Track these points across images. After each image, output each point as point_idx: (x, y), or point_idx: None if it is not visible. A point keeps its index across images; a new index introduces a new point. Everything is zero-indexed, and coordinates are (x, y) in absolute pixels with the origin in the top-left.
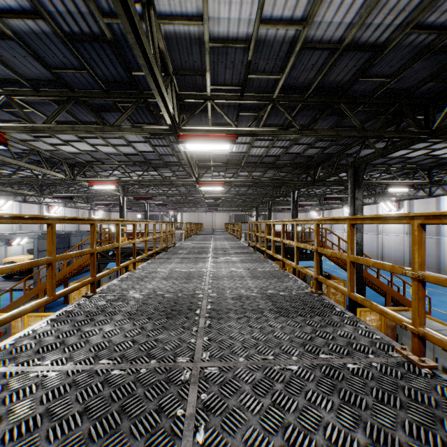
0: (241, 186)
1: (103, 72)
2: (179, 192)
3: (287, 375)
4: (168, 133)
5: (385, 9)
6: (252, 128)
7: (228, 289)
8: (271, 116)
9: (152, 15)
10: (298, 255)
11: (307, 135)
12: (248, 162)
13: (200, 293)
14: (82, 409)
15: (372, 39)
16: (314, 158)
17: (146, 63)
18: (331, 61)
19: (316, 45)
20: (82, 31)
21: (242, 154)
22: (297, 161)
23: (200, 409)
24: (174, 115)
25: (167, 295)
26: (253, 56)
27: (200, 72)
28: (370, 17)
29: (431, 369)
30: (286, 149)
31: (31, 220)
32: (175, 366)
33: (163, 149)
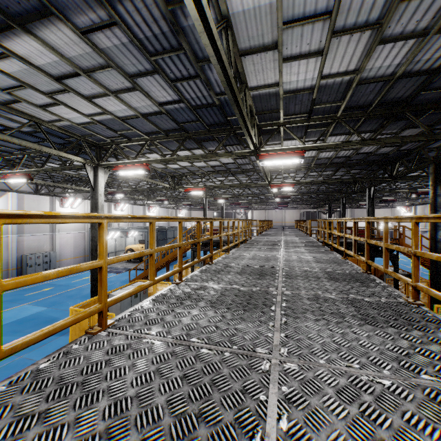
0: (311, 184)
1: (209, 120)
2: (252, 192)
3: (327, 298)
4: (251, 155)
5: (429, 50)
6: (318, 144)
7: (297, 267)
8: (337, 128)
9: (246, 91)
10: (356, 246)
11: (370, 145)
12: (318, 164)
13: (277, 267)
14: (234, 295)
15: (424, 67)
16: (390, 155)
17: (243, 123)
18: (387, 87)
19: (371, 81)
20: (202, 103)
21: (311, 158)
22: (371, 159)
23: (283, 300)
24: (256, 143)
25: (255, 267)
26: (317, 95)
27: (275, 110)
28: (416, 57)
29: (419, 306)
30: (355, 151)
31: (194, 220)
32: (269, 290)
33: (241, 160)
